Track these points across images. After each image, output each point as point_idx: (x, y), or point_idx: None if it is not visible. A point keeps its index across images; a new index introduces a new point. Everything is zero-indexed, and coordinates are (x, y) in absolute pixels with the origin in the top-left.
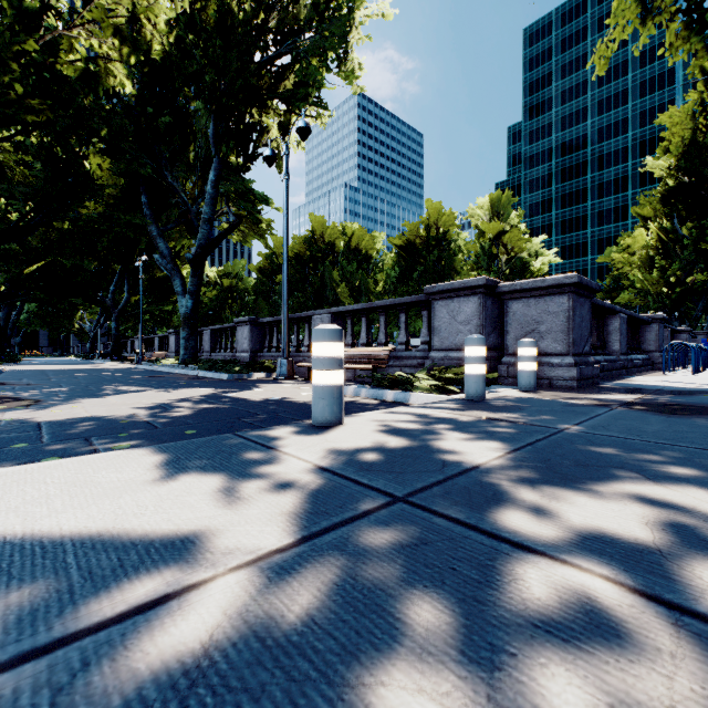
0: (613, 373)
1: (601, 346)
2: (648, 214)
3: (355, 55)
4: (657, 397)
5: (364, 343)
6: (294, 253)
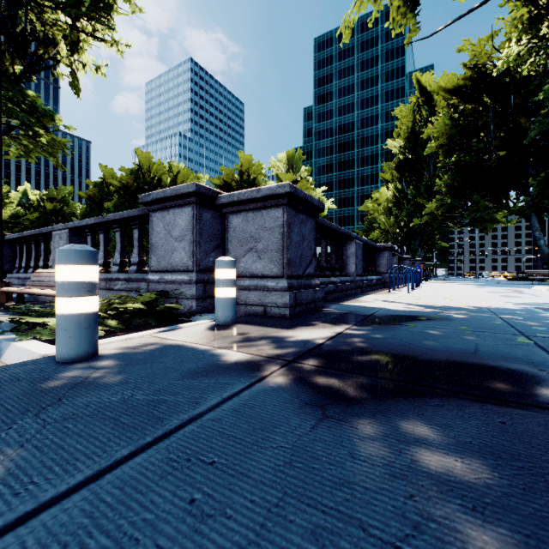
0: (348, 293)
1: (340, 268)
2: (389, 178)
3: None
4: (358, 332)
5: (101, 263)
6: (122, 184)
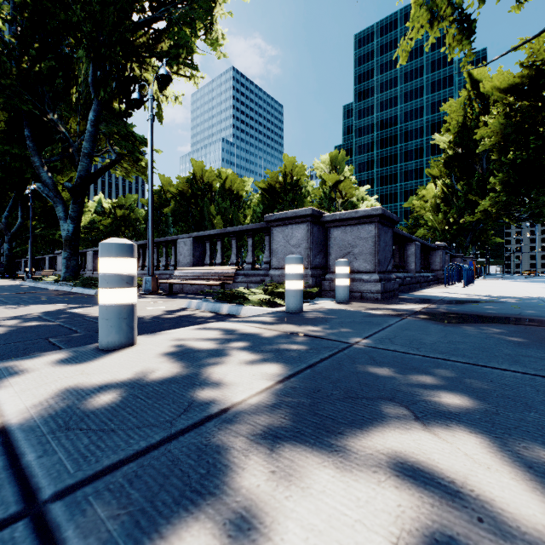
0: (410, 286)
1: (402, 266)
2: (436, 174)
3: (219, 27)
4: (438, 306)
5: (219, 263)
6: (179, 191)
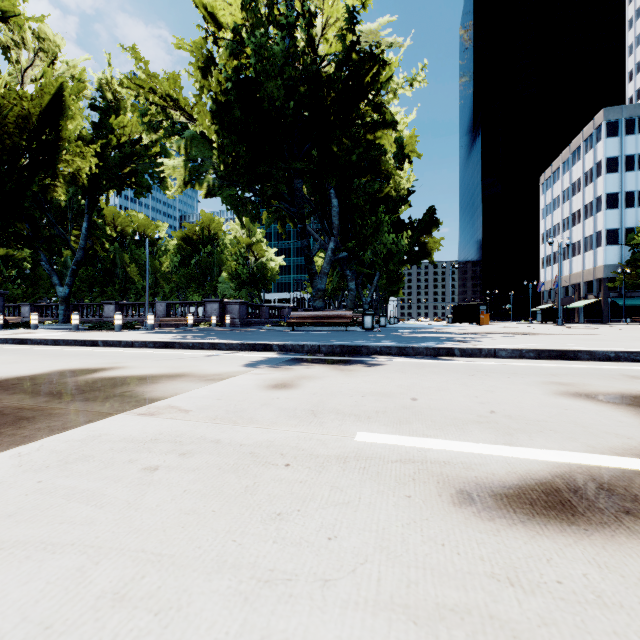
0: (260, 324)
1: (259, 316)
2: None
3: (169, 181)
4: None
5: (181, 315)
6: None
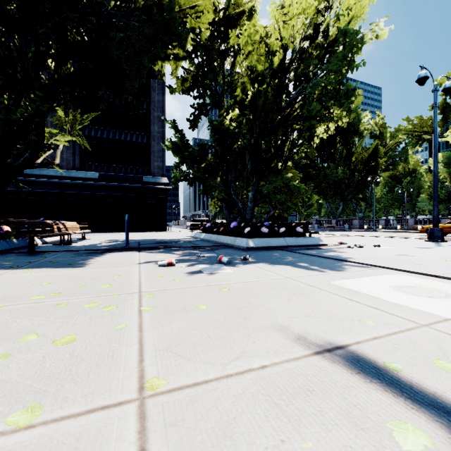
0: None
1: None
2: None
3: (409, 159)
4: None
5: (423, 224)
6: None
